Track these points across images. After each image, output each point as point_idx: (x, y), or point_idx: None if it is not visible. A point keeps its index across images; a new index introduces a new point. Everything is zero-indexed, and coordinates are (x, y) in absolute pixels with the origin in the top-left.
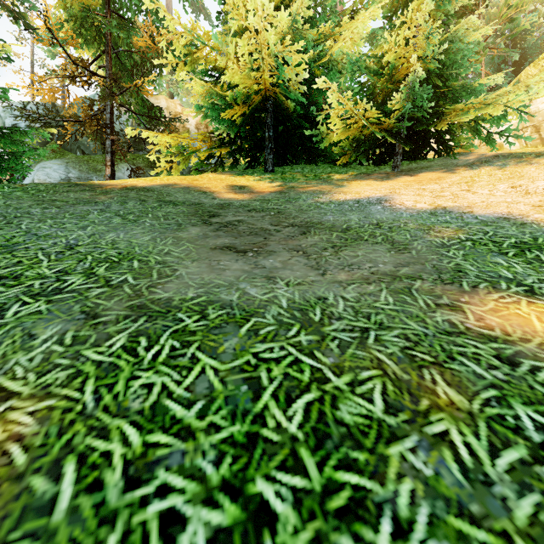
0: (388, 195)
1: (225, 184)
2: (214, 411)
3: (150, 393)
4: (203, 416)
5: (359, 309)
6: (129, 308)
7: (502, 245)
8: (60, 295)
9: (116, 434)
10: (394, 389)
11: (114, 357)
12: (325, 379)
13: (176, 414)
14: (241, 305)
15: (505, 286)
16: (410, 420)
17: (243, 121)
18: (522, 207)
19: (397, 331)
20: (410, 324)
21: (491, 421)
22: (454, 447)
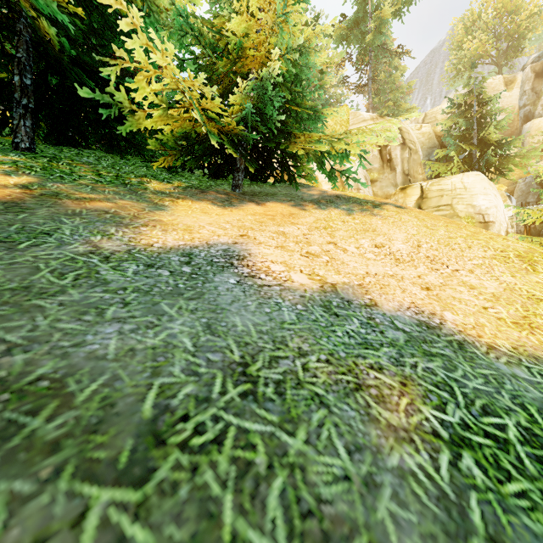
0: (239, 243)
1: None
2: None
3: None
4: None
5: None
6: None
7: (523, 459)
8: None
9: None
10: None
11: None
12: None
13: None
14: None
15: None
16: None
17: None
18: (416, 291)
19: None
20: None
21: None
22: None
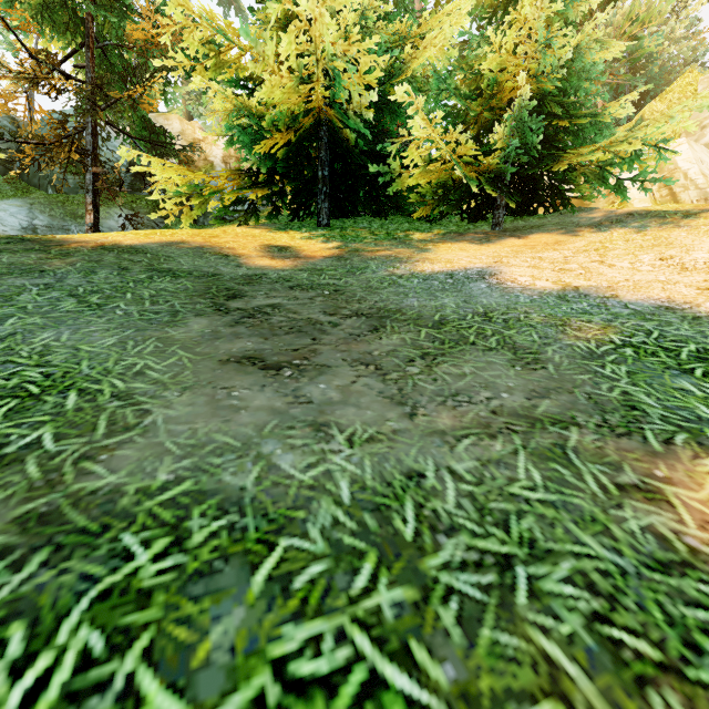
0: (492, 267)
1: (259, 244)
2: None
3: None
4: None
5: (484, 503)
6: (17, 525)
7: (680, 355)
8: None
9: None
10: None
11: None
12: None
13: None
14: (261, 501)
15: None
16: None
17: (286, 153)
18: (684, 290)
19: (566, 563)
20: (585, 541)
21: None
22: None
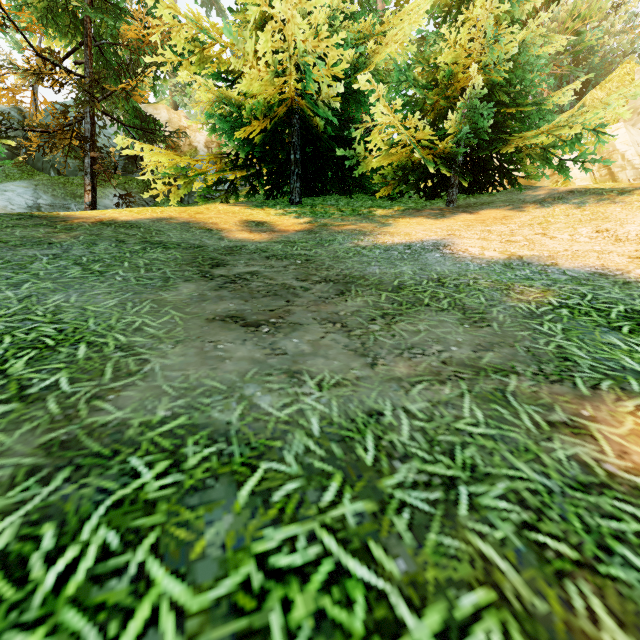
0: (446, 239)
1: (238, 219)
2: None
3: None
4: None
5: (434, 436)
6: (43, 450)
7: (610, 315)
8: None
9: None
10: None
11: None
12: (394, 624)
13: None
14: (245, 433)
15: (637, 387)
16: None
17: (262, 138)
18: (617, 259)
19: (502, 483)
20: (519, 467)
21: None
22: None
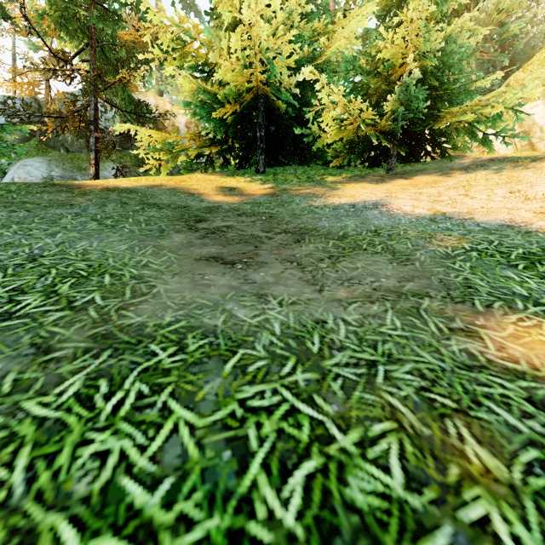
0: (384, 199)
1: (215, 186)
2: (186, 495)
3: (103, 466)
4: (171, 502)
5: (363, 336)
6: (91, 339)
7: (510, 256)
8: (9, 321)
9: (46, 541)
10: (414, 451)
11: (62, 410)
12: (328, 437)
13: (134, 501)
14: (227, 332)
15: (521, 306)
16: (438, 499)
17: (234, 119)
18: (524, 214)
19: (409, 365)
20: (423, 355)
21: (540, 498)
22: (500, 544)
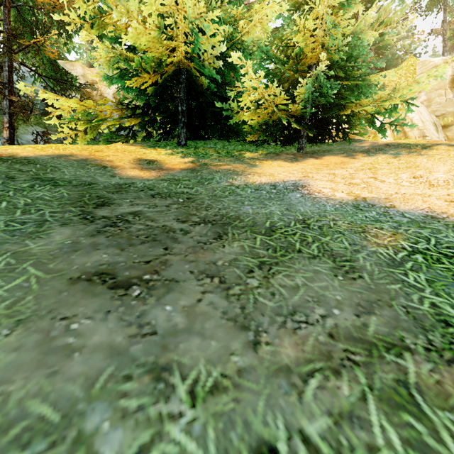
0: (302, 180)
1: (133, 157)
2: None
3: None
4: None
5: None
6: None
7: None
8: None
9: None
10: None
11: None
12: None
13: None
14: None
15: None
16: None
17: (154, 92)
18: (438, 202)
19: None
20: None
21: None
22: None
